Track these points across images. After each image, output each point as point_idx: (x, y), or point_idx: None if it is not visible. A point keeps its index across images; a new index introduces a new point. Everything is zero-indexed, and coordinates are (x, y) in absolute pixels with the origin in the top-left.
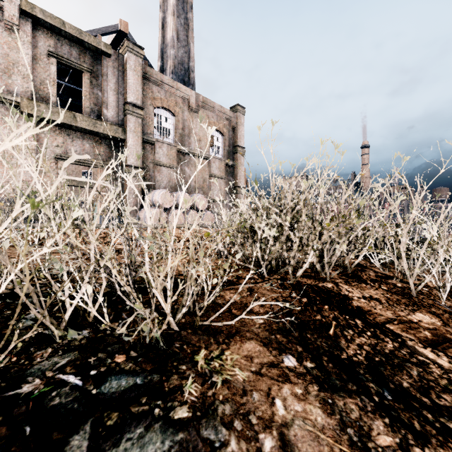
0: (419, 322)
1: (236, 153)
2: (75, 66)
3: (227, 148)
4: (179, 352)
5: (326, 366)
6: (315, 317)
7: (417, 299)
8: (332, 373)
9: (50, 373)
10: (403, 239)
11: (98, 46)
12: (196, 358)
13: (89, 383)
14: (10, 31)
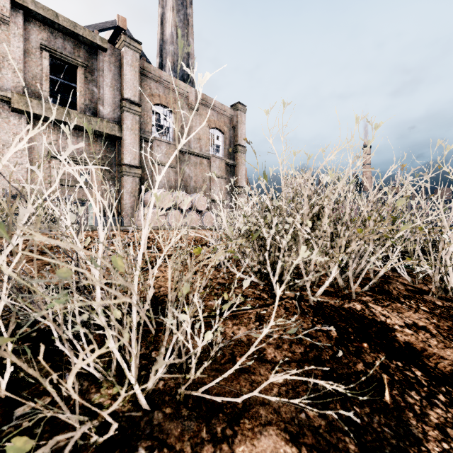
0: None
1: (237, 152)
2: (69, 60)
3: (227, 147)
4: None
5: None
6: (356, 366)
7: None
8: None
9: None
10: (450, 247)
11: (93, 40)
12: None
13: None
14: (0, 23)
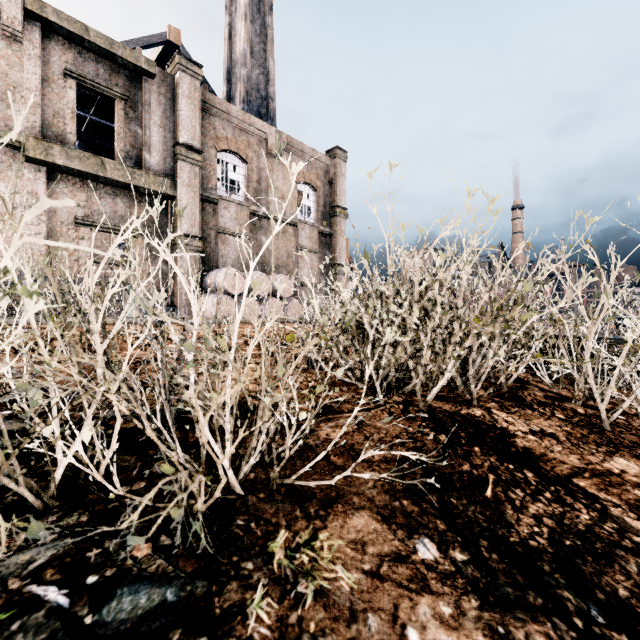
0: (623, 473)
1: (334, 216)
2: (103, 90)
3: (321, 209)
4: (242, 535)
5: (488, 559)
6: (461, 467)
7: (611, 433)
8: (499, 572)
9: (15, 583)
10: (590, 342)
11: (137, 63)
12: (271, 547)
13: (82, 601)
14: (10, 40)
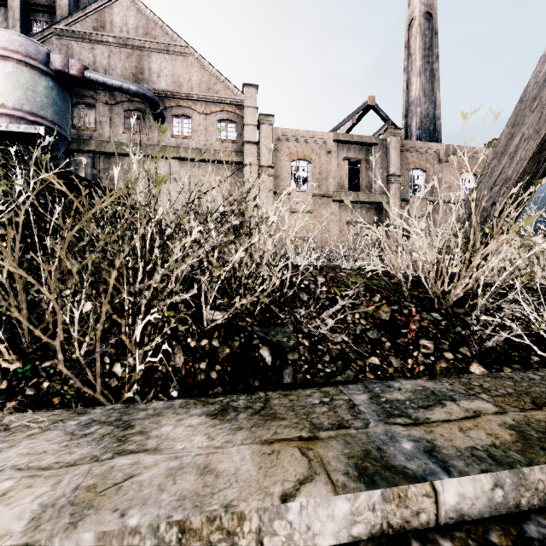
0: None
1: None
2: (357, 160)
3: None
4: None
5: None
6: None
7: None
8: None
9: None
10: None
11: (371, 142)
12: None
13: None
14: (328, 154)
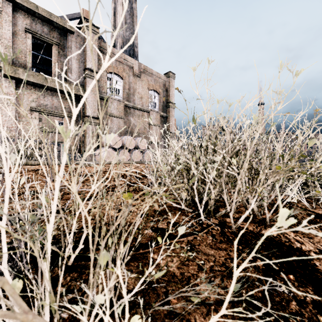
0: None
1: (168, 107)
2: (46, 40)
3: (161, 104)
4: None
5: None
6: (289, 306)
7: None
8: None
9: None
10: None
11: (64, 26)
12: None
13: None
14: None
